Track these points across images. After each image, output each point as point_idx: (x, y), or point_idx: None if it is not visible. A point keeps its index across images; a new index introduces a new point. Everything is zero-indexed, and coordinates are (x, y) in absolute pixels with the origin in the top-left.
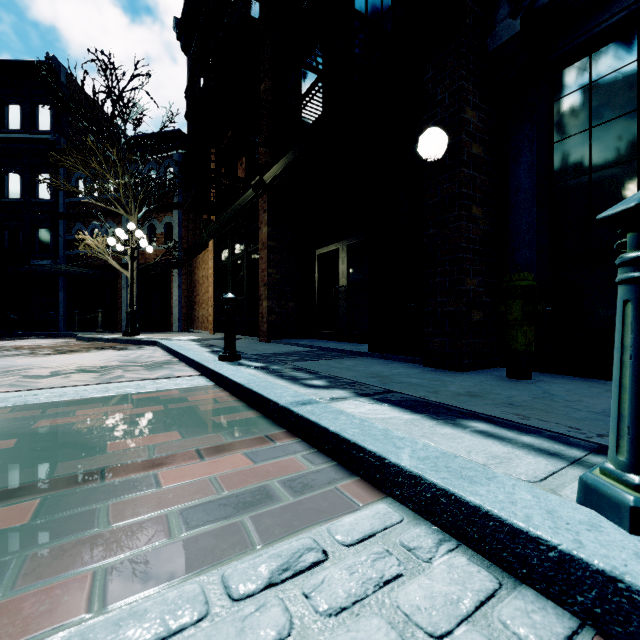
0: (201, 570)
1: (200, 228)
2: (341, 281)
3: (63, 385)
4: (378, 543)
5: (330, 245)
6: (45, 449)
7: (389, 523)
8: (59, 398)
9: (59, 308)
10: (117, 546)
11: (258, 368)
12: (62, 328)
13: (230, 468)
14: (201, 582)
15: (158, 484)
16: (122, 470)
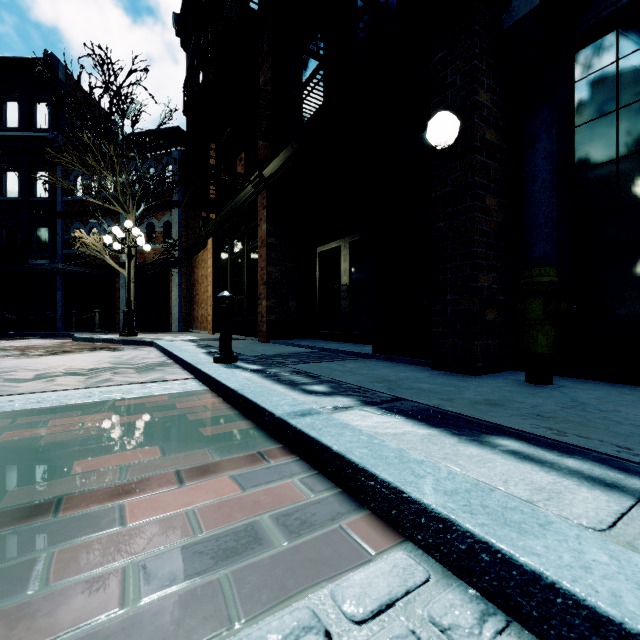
0: None
1: (199, 227)
2: (343, 279)
3: (44, 390)
4: (399, 618)
5: (332, 242)
6: None
7: (412, 583)
8: (35, 405)
9: (57, 308)
10: (48, 622)
11: (255, 371)
12: (60, 328)
13: (213, 497)
14: None
15: (122, 520)
16: (83, 500)
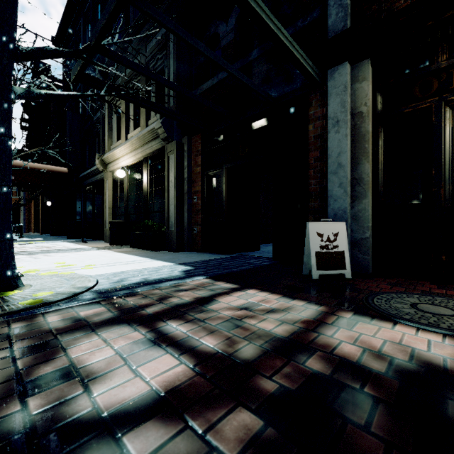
0: None
1: None
2: None
3: None
4: None
5: None
6: None
7: None
8: None
9: None
10: None
11: None
12: None
13: None
14: None
15: None
16: None
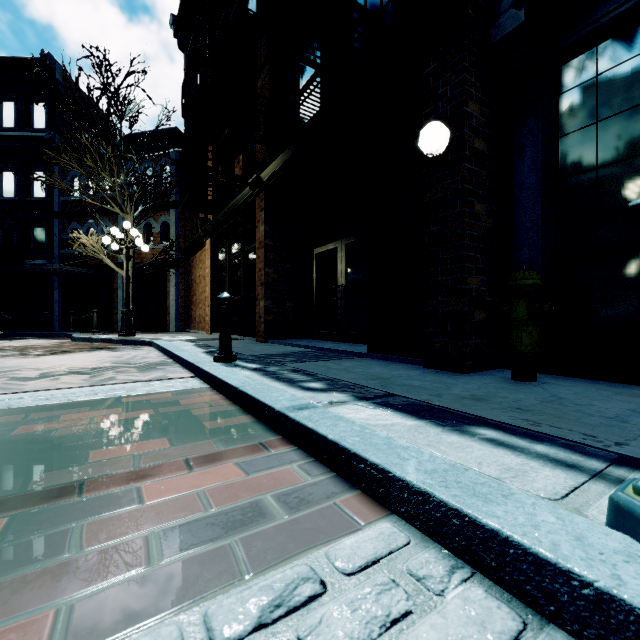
0: (181, 607)
1: (197, 227)
2: (339, 280)
3: (51, 388)
4: (383, 571)
5: (328, 244)
6: (22, 459)
7: (394, 546)
8: (45, 402)
9: (54, 308)
10: (87, 576)
11: (254, 370)
12: (57, 328)
13: (220, 480)
14: (180, 623)
15: (140, 499)
16: (103, 483)
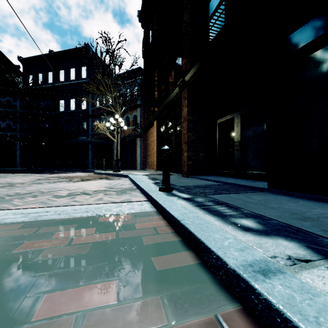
0: None
1: (150, 116)
2: (236, 138)
3: (66, 204)
4: None
5: (227, 115)
6: None
7: None
8: (56, 216)
9: (89, 158)
10: None
11: (187, 199)
12: (90, 167)
13: None
14: None
15: None
16: None
